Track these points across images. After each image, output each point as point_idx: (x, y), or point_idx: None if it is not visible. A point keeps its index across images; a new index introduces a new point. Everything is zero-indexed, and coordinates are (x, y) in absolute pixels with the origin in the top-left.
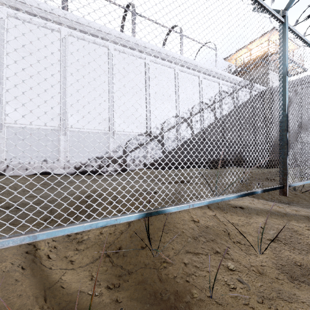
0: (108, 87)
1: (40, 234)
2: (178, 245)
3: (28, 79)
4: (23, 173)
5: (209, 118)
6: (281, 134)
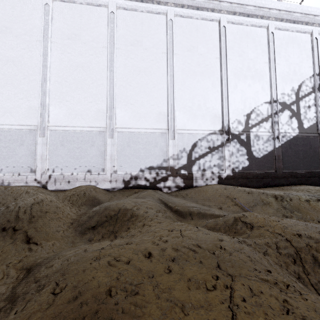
0: (166, 69)
1: None
2: None
3: (73, 71)
4: (65, 186)
5: None
6: None
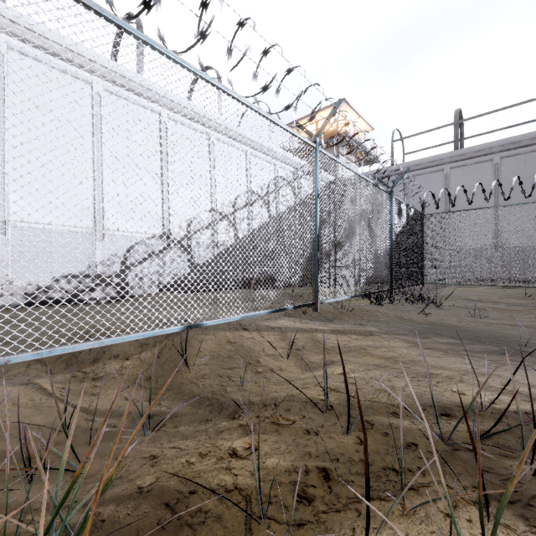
0: (92, 154)
1: (106, 340)
2: (215, 363)
3: None
4: None
5: (261, 216)
6: (314, 254)
